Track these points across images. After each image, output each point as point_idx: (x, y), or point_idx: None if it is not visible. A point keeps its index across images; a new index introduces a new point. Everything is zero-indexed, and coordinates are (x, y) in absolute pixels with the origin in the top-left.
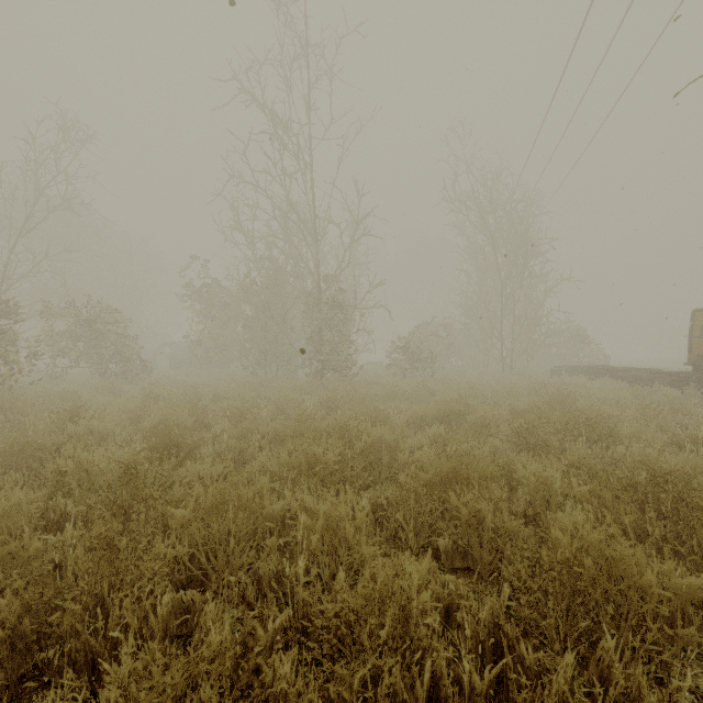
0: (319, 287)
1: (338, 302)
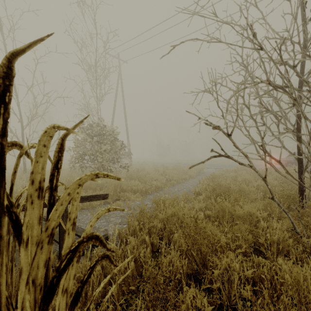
0: None
1: None
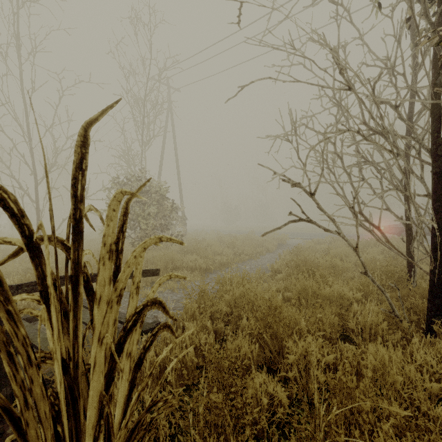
0: None
1: None
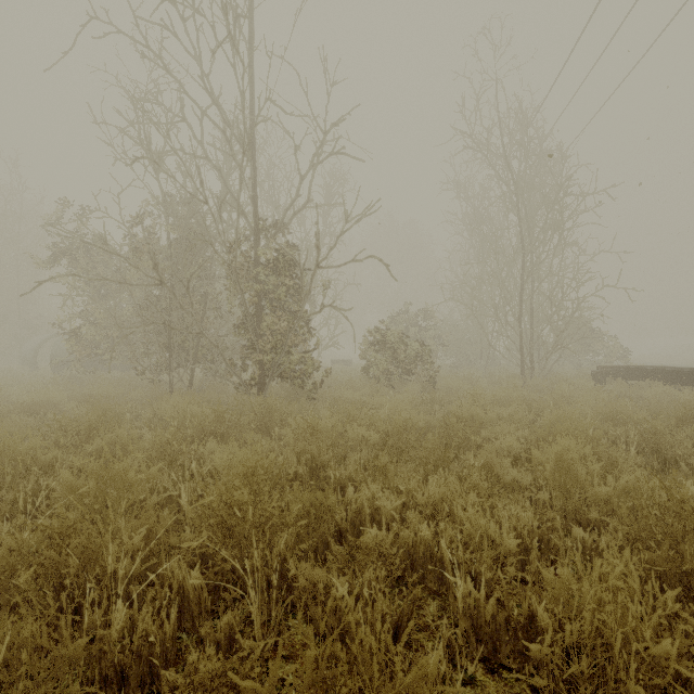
0: (256, 237)
1: (289, 261)
